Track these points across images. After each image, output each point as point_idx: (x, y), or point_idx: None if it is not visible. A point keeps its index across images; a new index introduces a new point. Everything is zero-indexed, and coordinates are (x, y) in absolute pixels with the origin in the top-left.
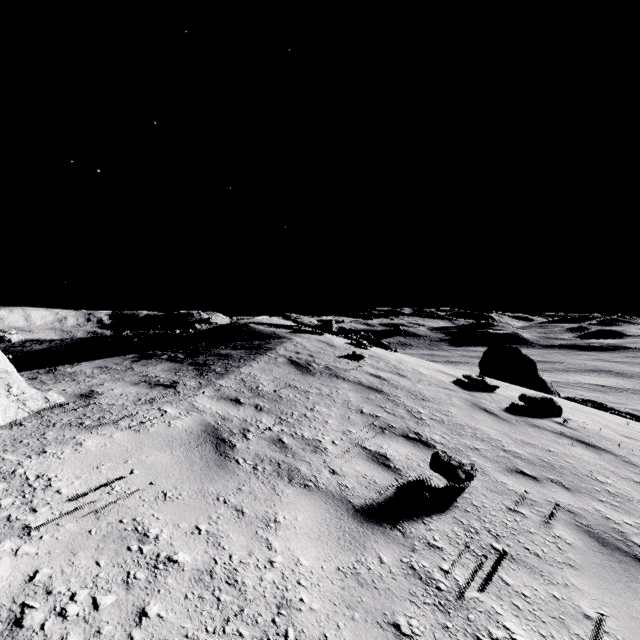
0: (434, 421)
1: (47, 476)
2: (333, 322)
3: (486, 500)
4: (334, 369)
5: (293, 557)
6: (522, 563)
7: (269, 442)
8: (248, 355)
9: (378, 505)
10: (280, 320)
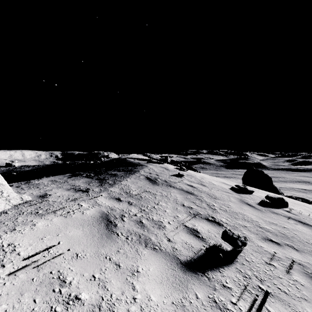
0: (221, 210)
1: (14, 244)
2: (168, 157)
3: (253, 257)
4: (169, 182)
5: (147, 295)
6: (277, 298)
7: (135, 222)
8: (125, 174)
9: (194, 260)
10: (142, 156)
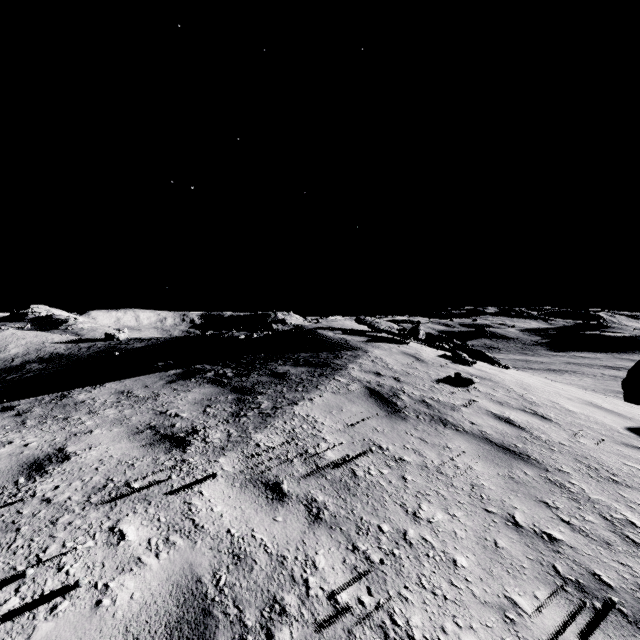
0: None
1: None
2: (419, 328)
3: None
4: (435, 405)
5: None
6: None
7: None
8: (310, 377)
9: None
10: (353, 323)
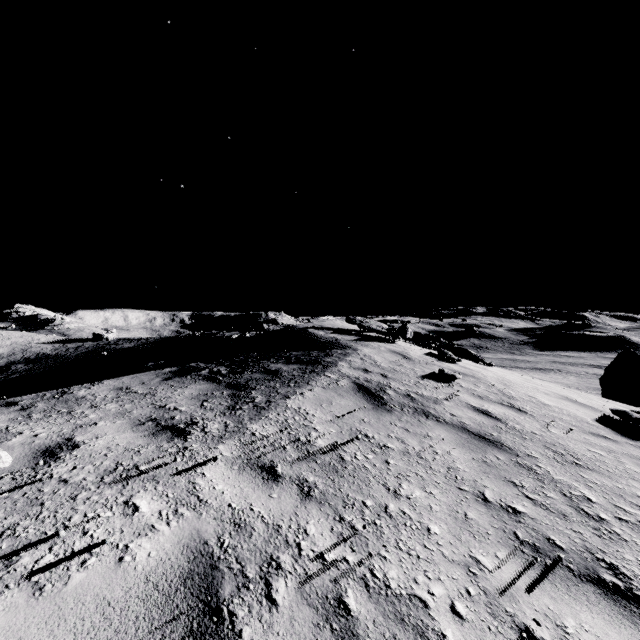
0: (628, 527)
1: None
2: (407, 327)
3: None
4: (419, 399)
5: None
6: None
7: (316, 613)
8: (301, 374)
9: None
10: (343, 323)
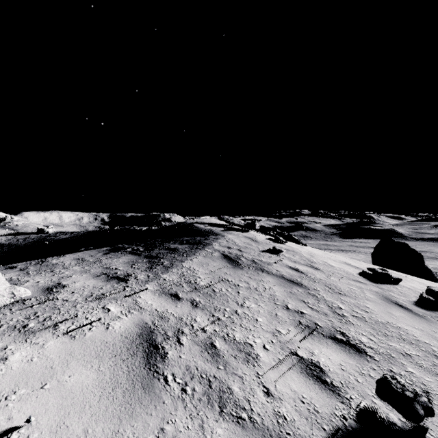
0: (356, 318)
1: None
2: (256, 222)
3: None
4: (259, 263)
5: None
6: None
7: (201, 348)
8: (190, 249)
9: None
10: (216, 220)
